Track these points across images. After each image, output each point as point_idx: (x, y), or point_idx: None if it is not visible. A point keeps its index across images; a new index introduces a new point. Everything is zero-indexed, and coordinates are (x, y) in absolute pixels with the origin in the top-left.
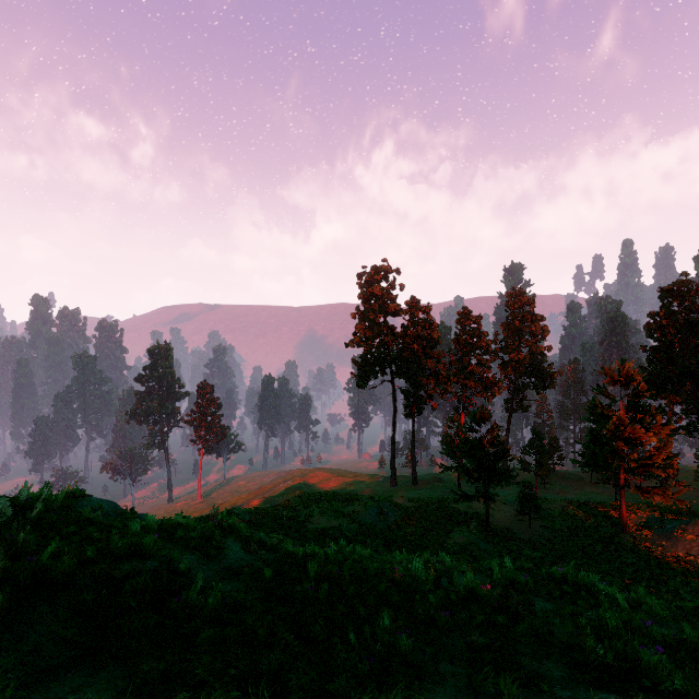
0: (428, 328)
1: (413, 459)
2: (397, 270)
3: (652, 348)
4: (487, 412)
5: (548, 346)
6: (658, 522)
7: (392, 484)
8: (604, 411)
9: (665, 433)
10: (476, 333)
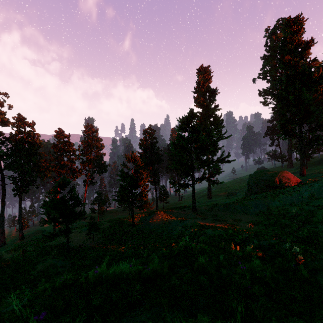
0: (33, 136)
1: (20, 223)
2: (5, 93)
3: (141, 152)
4: (68, 180)
5: (104, 153)
6: (144, 219)
7: (1, 245)
8: (126, 174)
9: (147, 181)
10: (67, 143)
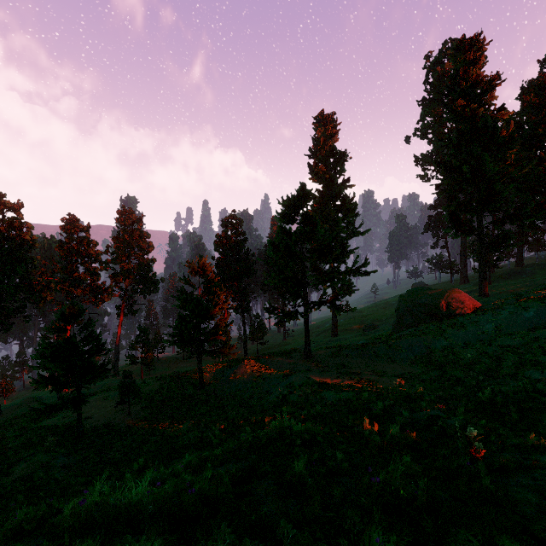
0: (19, 228)
1: None
2: None
3: (218, 258)
4: (80, 307)
5: (153, 259)
6: (221, 373)
7: None
8: (188, 296)
9: (226, 307)
10: (84, 241)
